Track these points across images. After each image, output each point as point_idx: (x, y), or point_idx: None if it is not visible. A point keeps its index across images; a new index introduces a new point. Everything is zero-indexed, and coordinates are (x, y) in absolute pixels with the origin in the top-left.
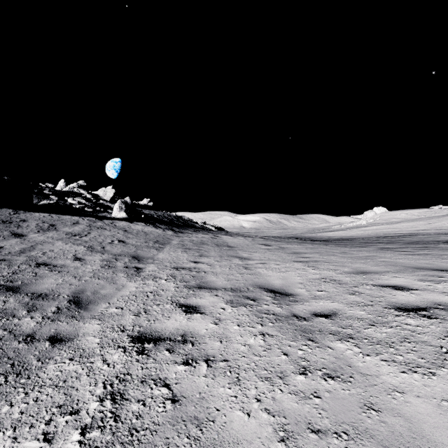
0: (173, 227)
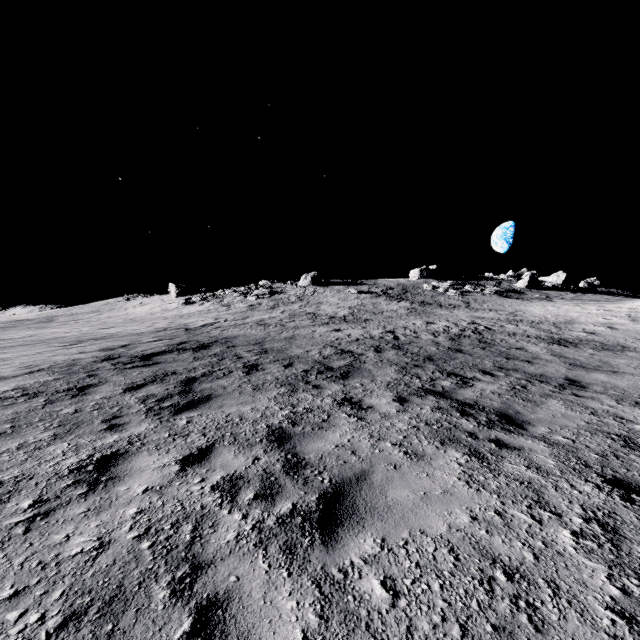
0: (631, 297)
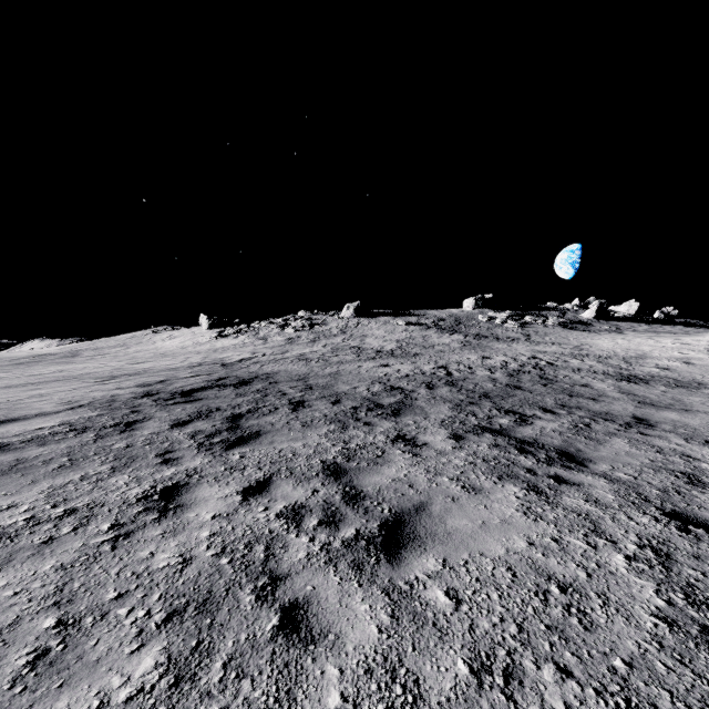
0: None
